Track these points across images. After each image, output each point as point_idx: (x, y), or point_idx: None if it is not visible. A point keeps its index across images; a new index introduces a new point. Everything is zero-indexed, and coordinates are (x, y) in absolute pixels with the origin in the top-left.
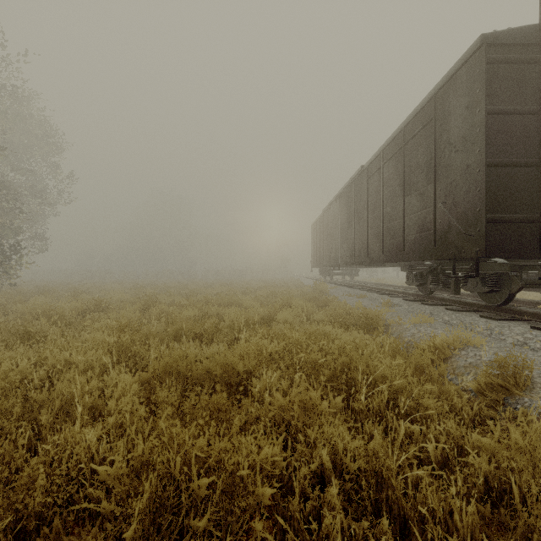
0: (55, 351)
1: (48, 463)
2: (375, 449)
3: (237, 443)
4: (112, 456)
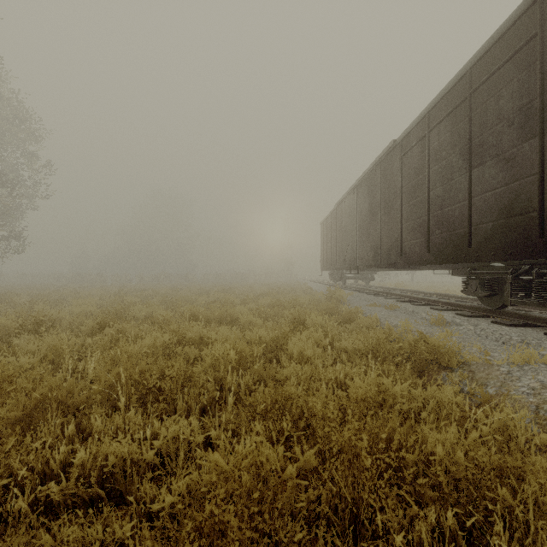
0: None
1: None
2: None
3: None
4: None
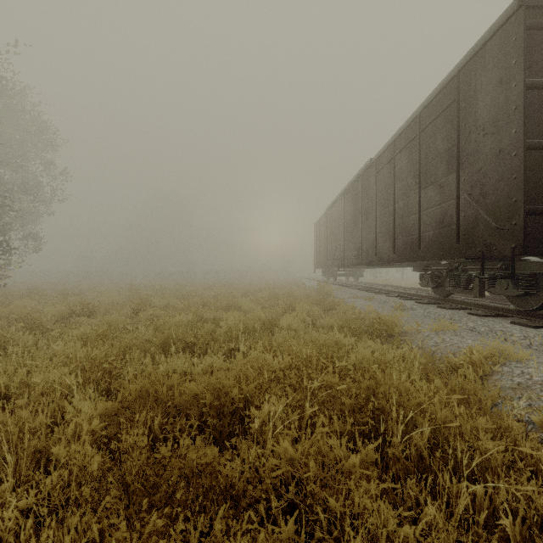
0: (9, 369)
1: None
2: None
3: None
4: None
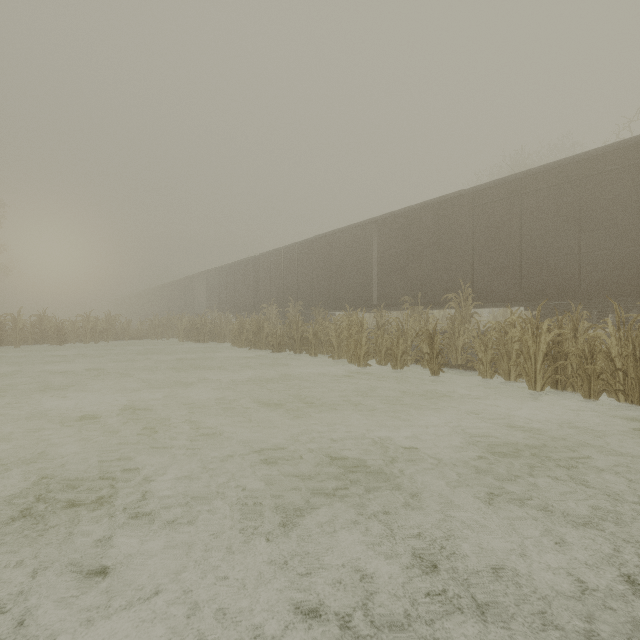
0: None
1: None
2: None
3: None
4: None
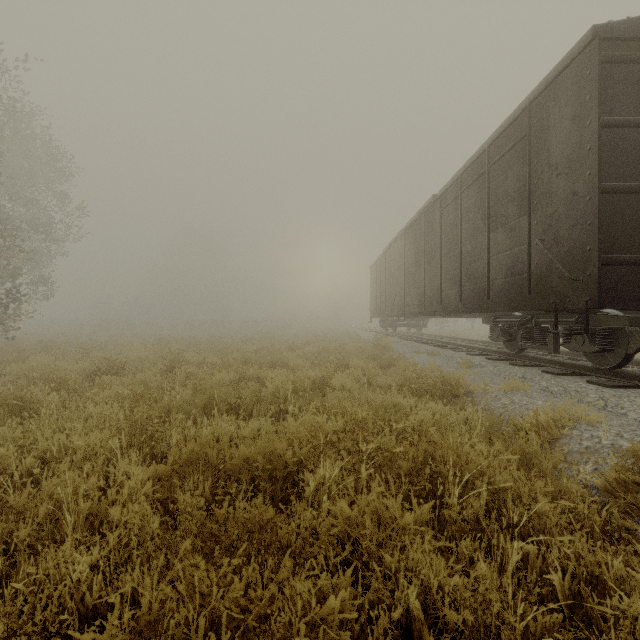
0: (47, 432)
1: (16, 613)
2: (486, 591)
3: (288, 592)
4: (110, 599)
